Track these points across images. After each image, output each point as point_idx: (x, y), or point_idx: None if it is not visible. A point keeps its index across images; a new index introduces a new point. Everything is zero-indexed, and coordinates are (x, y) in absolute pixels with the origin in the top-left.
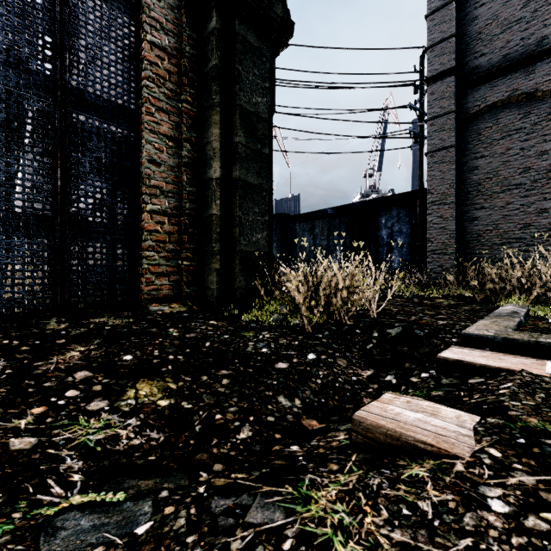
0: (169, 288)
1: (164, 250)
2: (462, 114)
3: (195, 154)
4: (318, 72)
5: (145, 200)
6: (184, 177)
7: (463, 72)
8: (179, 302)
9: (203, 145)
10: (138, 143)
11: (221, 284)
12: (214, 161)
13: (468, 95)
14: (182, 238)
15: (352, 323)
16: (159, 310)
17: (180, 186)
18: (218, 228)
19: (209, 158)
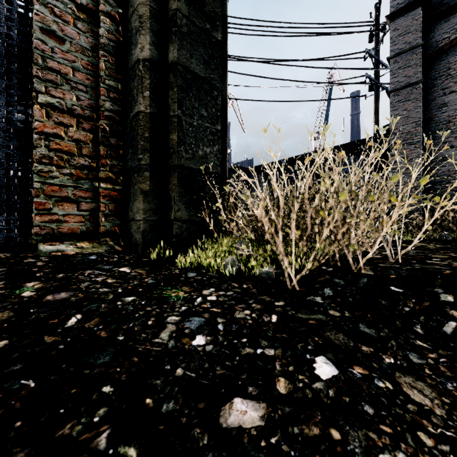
0: (78, 220)
1: (69, 164)
2: (429, 49)
3: (119, 36)
4: (274, 21)
5: (35, 86)
6: (102, 65)
7: (429, 5)
8: (95, 240)
9: (128, 18)
10: (29, 7)
11: (151, 213)
12: (141, 34)
13: (436, 28)
14: (99, 149)
15: (371, 272)
16: (57, 250)
17: (97, 78)
18: (146, 132)
19: (135, 32)
